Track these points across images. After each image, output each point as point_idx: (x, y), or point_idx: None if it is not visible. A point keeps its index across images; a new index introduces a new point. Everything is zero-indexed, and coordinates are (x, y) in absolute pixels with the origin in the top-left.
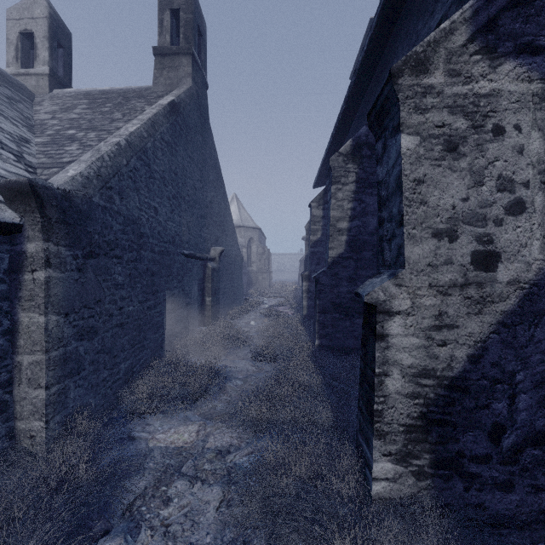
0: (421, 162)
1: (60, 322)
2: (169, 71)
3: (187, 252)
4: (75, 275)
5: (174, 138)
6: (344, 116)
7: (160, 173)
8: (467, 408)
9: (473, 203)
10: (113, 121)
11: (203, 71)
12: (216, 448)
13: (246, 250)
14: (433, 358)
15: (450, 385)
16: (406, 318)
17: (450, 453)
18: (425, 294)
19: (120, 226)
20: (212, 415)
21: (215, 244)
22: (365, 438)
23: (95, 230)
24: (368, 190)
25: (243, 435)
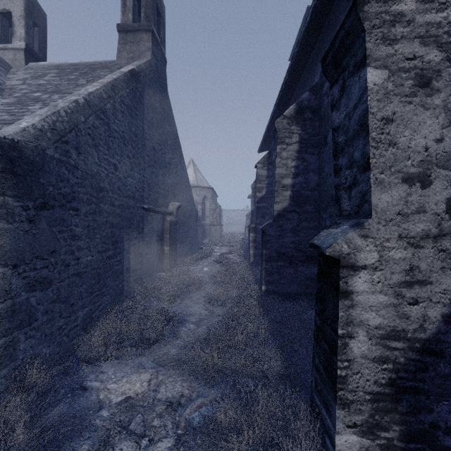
0: (389, 98)
1: (6, 274)
2: (132, 46)
3: (147, 206)
4: (25, 226)
5: (134, 103)
6: (287, 86)
7: (120, 133)
8: (441, 374)
9: (449, 144)
10: (77, 86)
11: (162, 48)
12: (167, 399)
13: (201, 206)
14: (404, 318)
15: (422, 348)
16: (373, 273)
17: (422, 424)
18: (394, 246)
19: (77, 180)
20: (165, 361)
21: (173, 200)
22: (324, 402)
23: (49, 182)
24: (310, 149)
25: (195, 384)
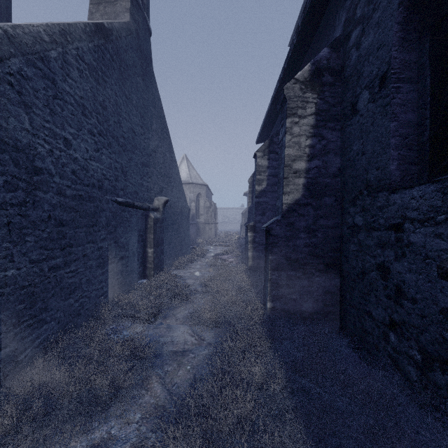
0: None
1: None
2: (106, 6)
3: (122, 200)
4: None
5: (101, 65)
6: (294, 53)
7: (76, 98)
8: None
9: None
10: None
11: (145, 14)
12: None
13: (195, 204)
14: None
15: None
16: None
17: None
18: None
19: None
20: (117, 447)
21: (160, 195)
22: None
23: None
24: (329, 124)
25: None
